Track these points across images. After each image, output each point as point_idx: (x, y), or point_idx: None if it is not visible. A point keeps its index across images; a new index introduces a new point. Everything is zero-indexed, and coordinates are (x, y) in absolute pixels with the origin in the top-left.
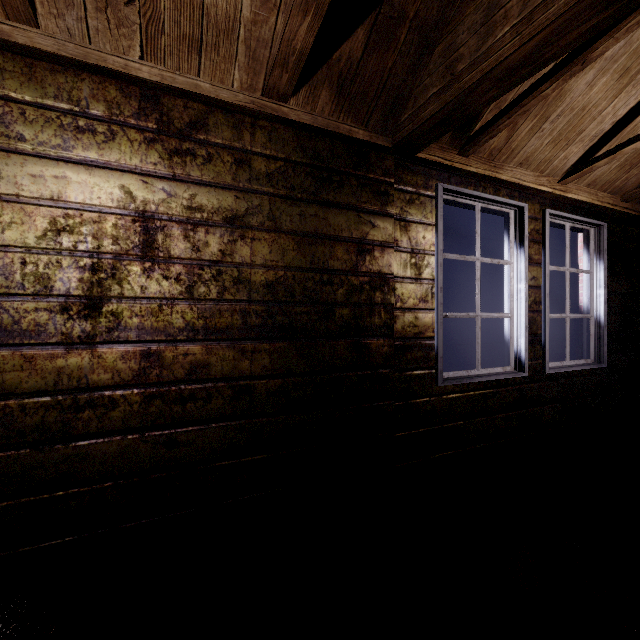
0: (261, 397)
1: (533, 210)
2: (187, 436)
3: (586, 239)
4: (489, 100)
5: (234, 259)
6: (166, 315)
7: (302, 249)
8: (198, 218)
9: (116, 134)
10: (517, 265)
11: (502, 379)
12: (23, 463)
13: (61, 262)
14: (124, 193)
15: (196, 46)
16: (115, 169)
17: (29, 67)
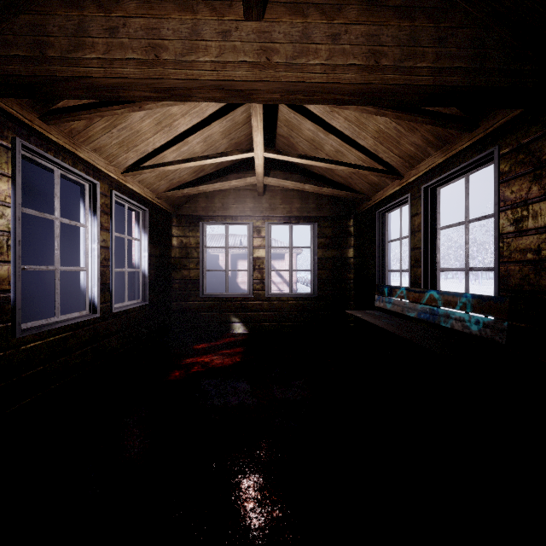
0: None
1: (104, 188)
2: None
3: (138, 217)
4: (77, 96)
5: None
6: None
7: None
8: None
9: None
10: (92, 229)
11: (80, 322)
12: None
13: None
14: None
15: None
16: None
17: None
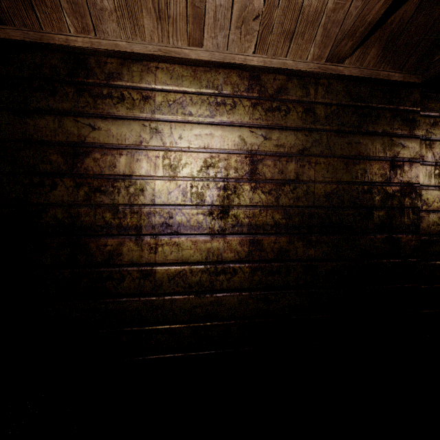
0: (321, 274)
1: None
2: (275, 296)
3: None
4: None
5: (303, 178)
6: (263, 217)
7: (349, 168)
8: (281, 152)
9: (236, 104)
10: None
11: None
12: (191, 303)
13: (209, 185)
14: (240, 140)
15: (289, 37)
16: (235, 125)
17: (194, 72)
